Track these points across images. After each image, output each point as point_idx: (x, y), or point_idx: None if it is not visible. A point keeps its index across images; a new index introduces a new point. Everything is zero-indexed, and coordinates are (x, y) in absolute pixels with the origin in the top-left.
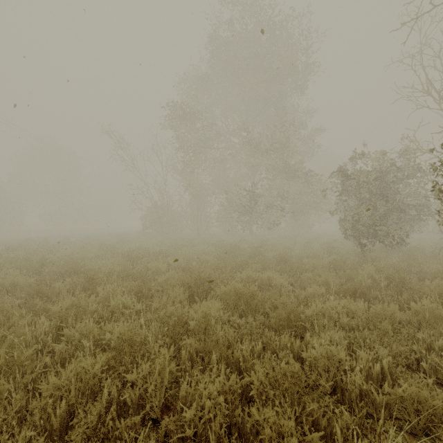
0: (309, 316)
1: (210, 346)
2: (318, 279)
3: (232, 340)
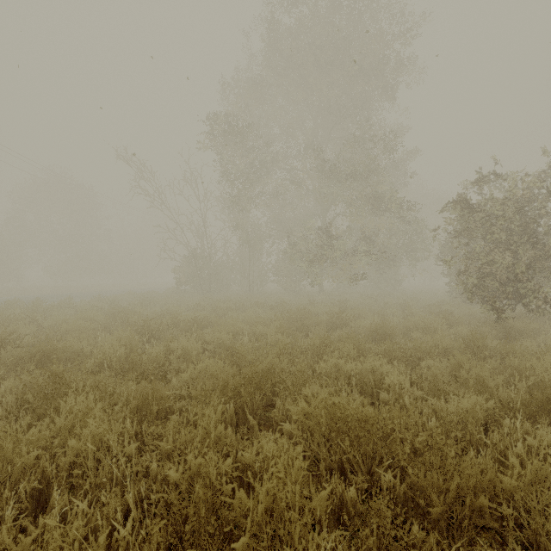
0: (510, 490)
1: None
2: (465, 376)
3: None
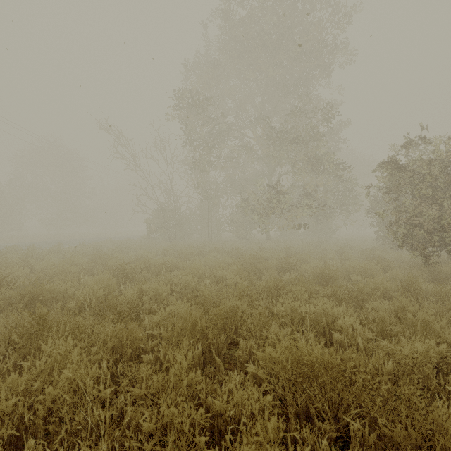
0: None
1: None
2: (411, 318)
3: None
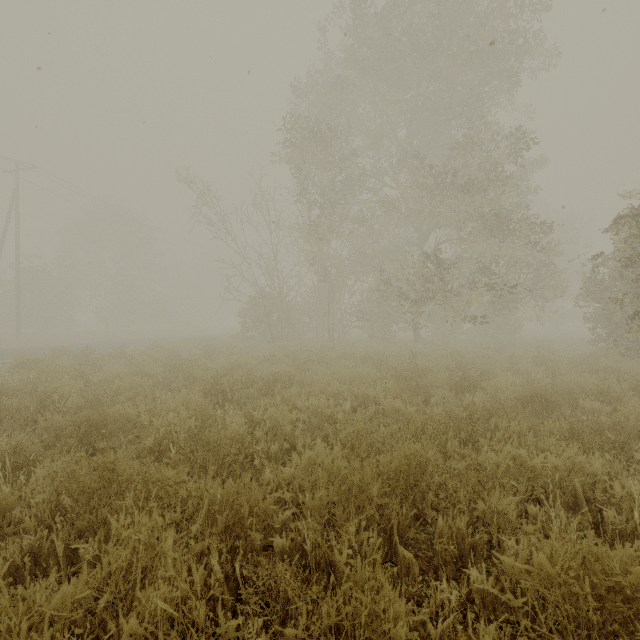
0: None
1: None
2: None
3: None
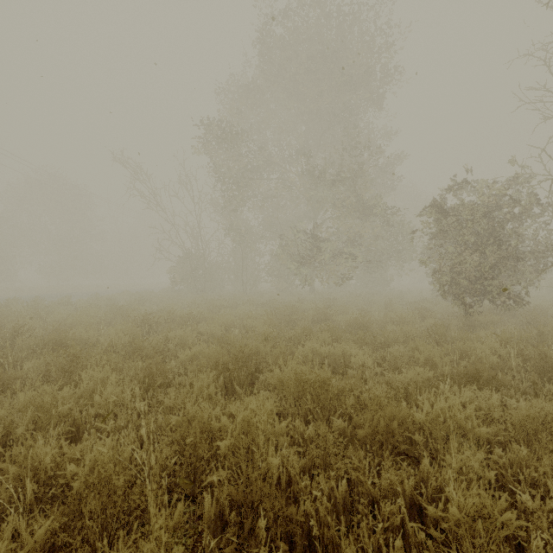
0: (421, 423)
1: (255, 499)
2: (418, 356)
3: (296, 473)
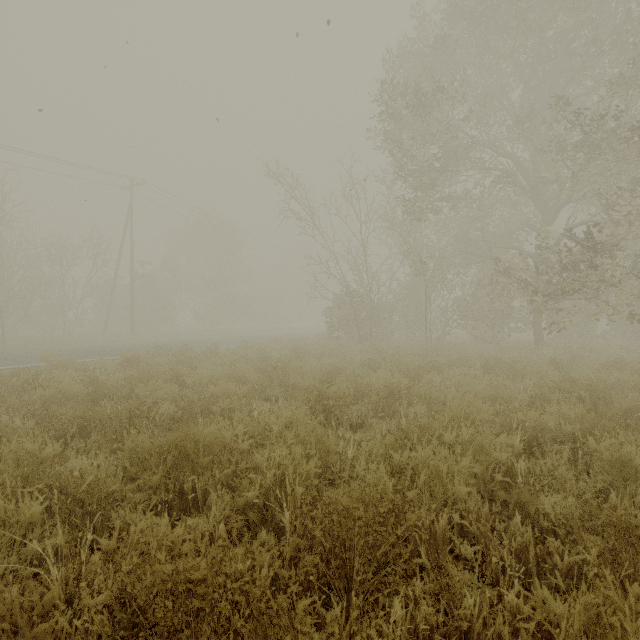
0: None
1: None
2: None
3: None
